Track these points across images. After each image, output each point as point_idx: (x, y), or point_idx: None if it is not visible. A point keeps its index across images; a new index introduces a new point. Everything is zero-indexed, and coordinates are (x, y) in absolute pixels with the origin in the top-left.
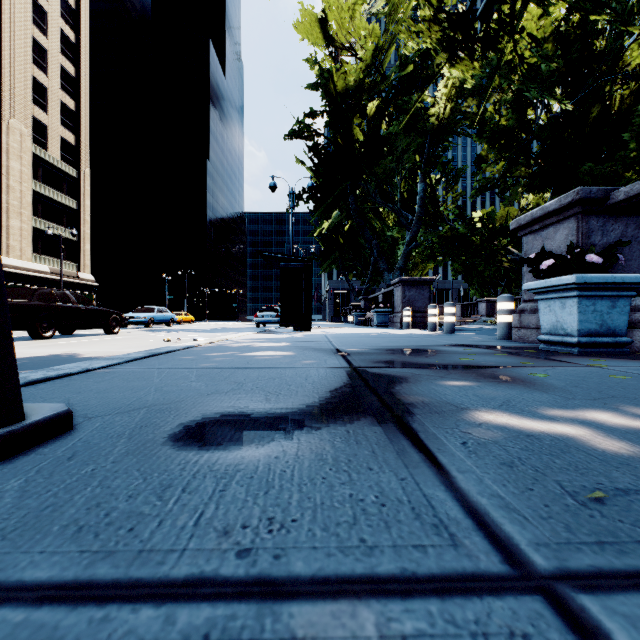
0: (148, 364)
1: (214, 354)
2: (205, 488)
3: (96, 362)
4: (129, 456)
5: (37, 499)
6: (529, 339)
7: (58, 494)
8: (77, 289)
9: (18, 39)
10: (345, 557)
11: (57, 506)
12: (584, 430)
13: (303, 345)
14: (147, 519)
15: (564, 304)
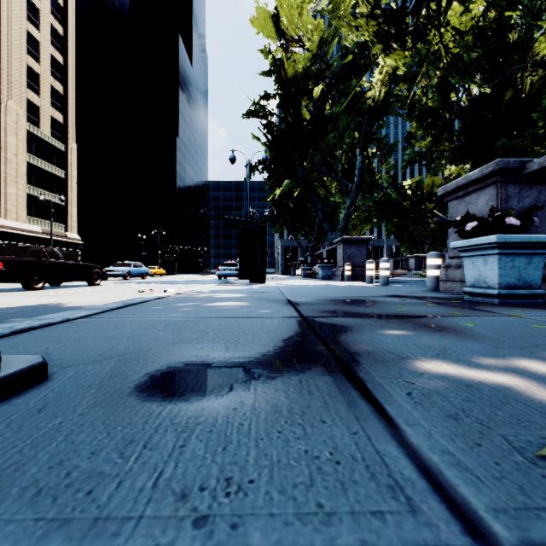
0: (122, 314)
1: (181, 304)
2: (166, 443)
3: (76, 312)
4: (96, 408)
5: (2, 456)
6: (454, 290)
7: (23, 450)
8: (65, 247)
9: (14, 33)
10: (303, 526)
11: (20, 464)
12: (518, 380)
13: (258, 296)
14: (106, 480)
15: (486, 261)
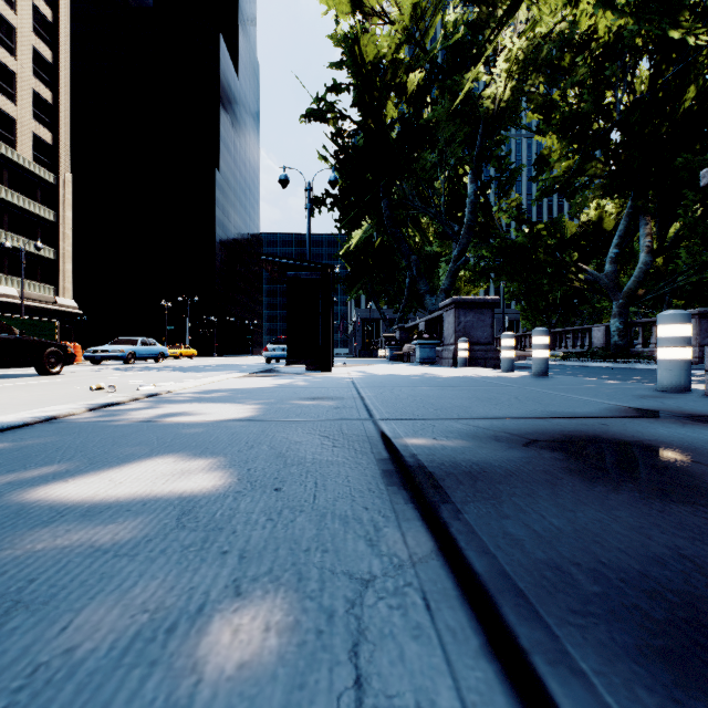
0: None
1: None
2: None
3: None
4: None
5: None
6: None
7: None
8: (54, 317)
9: None
10: None
11: None
12: None
13: (302, 415)
14: None
15: None
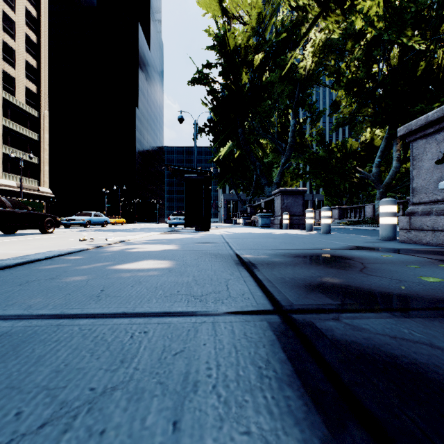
0: None
1: (79, 266)
2: None
3: None
4: None
5: None
6: (422, 240)
7: None
8: (38, 199)
9: None
10: None
11: None
12: None
13: (200, 248)
14: None
15: None
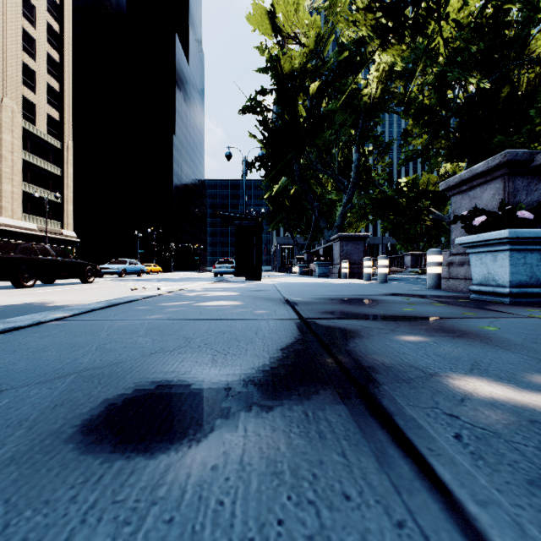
0: (103, 315)
1: (170, 304)
2: None
3: (52, 313)
4: (10, 466)
5: None
6: (458, 288)
7: None
8: (61, 244)
9: (10, 29)
10: None
11: None
12: None
13: (254, 294)
14: None
15: (496, 257)
